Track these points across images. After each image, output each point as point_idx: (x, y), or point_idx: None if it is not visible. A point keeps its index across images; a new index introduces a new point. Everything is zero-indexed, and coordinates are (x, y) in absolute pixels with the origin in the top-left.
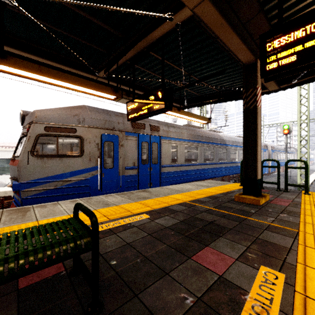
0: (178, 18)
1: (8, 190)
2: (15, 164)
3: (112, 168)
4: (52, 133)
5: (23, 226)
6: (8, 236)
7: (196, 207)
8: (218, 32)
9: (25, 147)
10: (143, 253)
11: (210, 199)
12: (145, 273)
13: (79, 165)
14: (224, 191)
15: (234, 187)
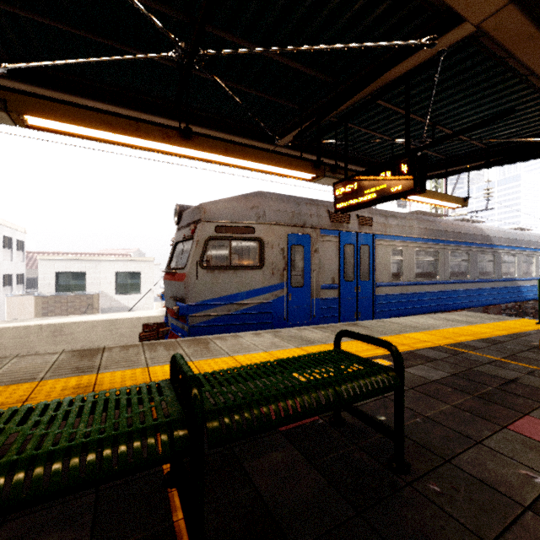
0: (446, 41)
1: (151, 315)
2: (178, 279)
3: (302, 286)
4: (224, 235)
5: (219, 361)
6: (279, 364)
7: (468, 356)
8: (518, 51)
9: (193, 256)
10: (420, 412)
11: (487, 344)
12: (441, 437)
13: (258, 281)
14: (508, 331)
15: (525, 326)
